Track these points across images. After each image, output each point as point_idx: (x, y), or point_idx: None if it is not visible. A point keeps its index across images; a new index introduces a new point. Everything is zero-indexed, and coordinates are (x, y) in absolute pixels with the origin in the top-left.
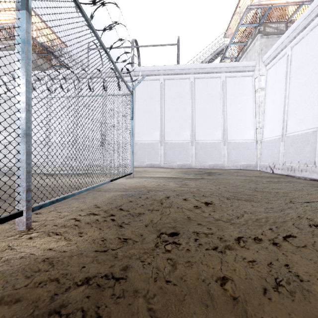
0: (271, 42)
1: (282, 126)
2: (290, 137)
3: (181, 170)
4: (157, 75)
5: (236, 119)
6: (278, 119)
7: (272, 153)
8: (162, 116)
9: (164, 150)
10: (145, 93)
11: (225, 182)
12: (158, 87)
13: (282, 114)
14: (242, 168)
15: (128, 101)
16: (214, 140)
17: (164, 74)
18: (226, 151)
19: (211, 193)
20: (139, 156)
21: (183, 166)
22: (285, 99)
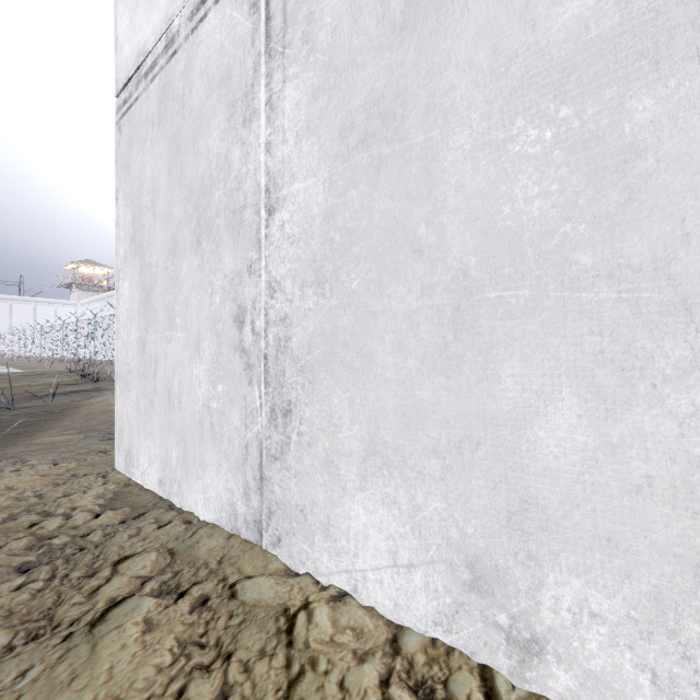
0: (85, 294)
1: None
2: None
3: None
4: (6, 300)
5: None
6: None
7: None
8: (11, 325)
9: None
10: None
11: None
12: (7, 307)
13: None
14: None
15: None
16: None
17: (12, 300)
18: None
19: None
20: None
21: None
22: None
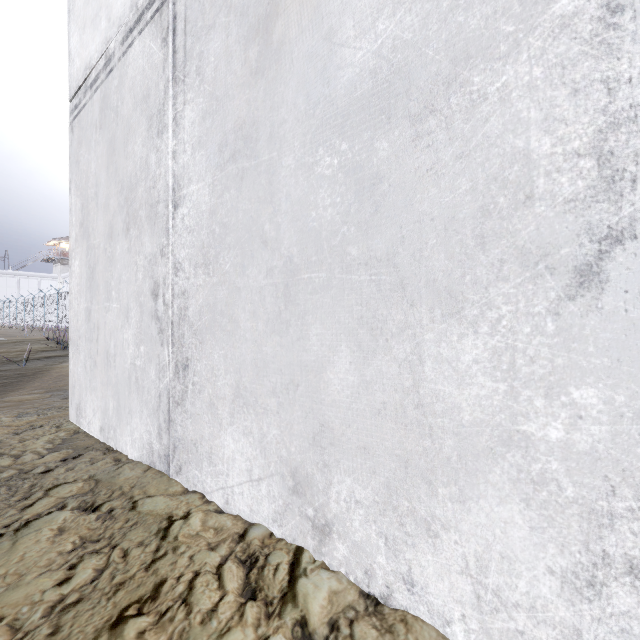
0: (66, 268)
1: None
2: None
3: None
4: None
5: None
6: None
7: None
8: None
9: None
10: None
11: None
12: None
13: None
14: None
15: None
16: None
17: None
18: None
19: None
20: None
21: None
22: None
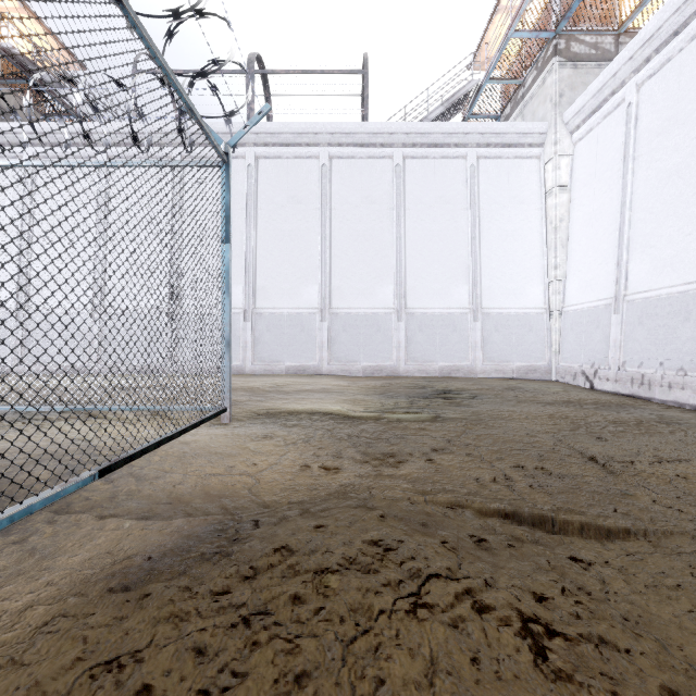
0: (582, 79)
1: (617, 276)
2: (637, 304)
3: (372, 384)
4: (312, 146)
5: (502, 257)
6: (603, 258)
7: (588, 341)
8: (326, 248)
9: (331, 333)
10: (282, 190)
11: (509, 434)
12: (315, 175)
13: (615, 247)
14: (517, 375)
15: (239, 207)
16: (452, 309)
17: (329, 144)
18: (480, 334)
19: (500, 511)
20: (268, 346)
21: (376, 372)
22: (624, 210)
